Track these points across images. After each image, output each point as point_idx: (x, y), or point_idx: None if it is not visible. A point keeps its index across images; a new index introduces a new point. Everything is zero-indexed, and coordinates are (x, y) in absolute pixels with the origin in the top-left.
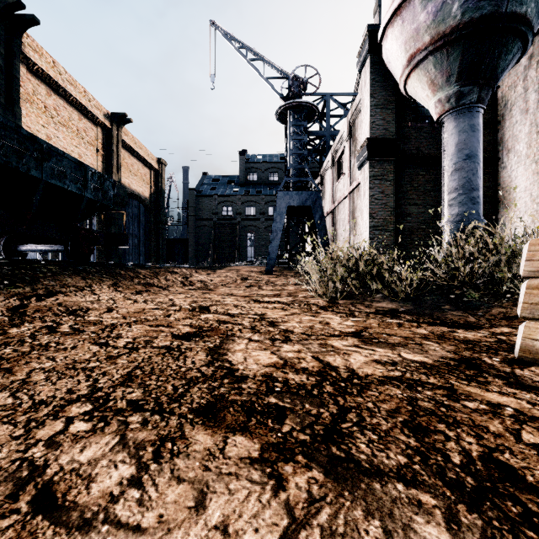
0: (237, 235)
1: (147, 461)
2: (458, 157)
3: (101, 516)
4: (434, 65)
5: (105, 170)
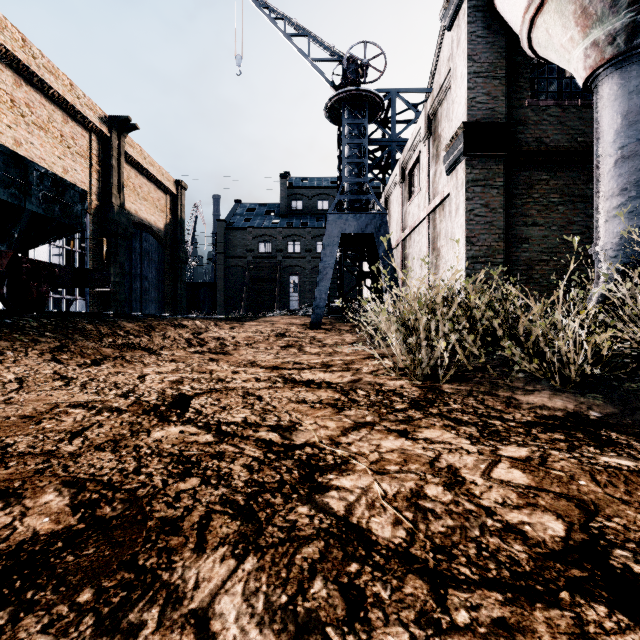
0: (278, 277)
1: None
2: (628, 137)
3: None
4: None
5: (102, 191)
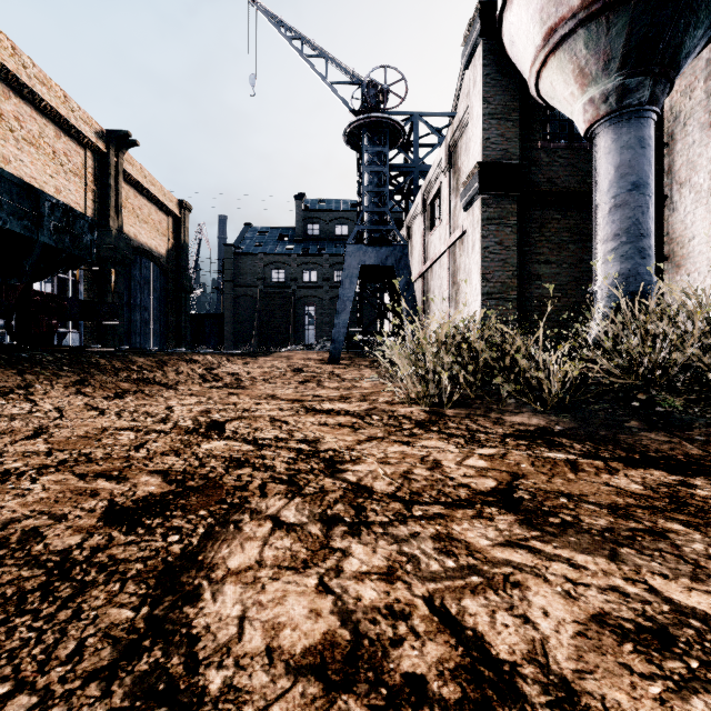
0: (292, 309)
1: None
2: (620, 187)
3: None
4: (585, 43)
5: (98, 213)
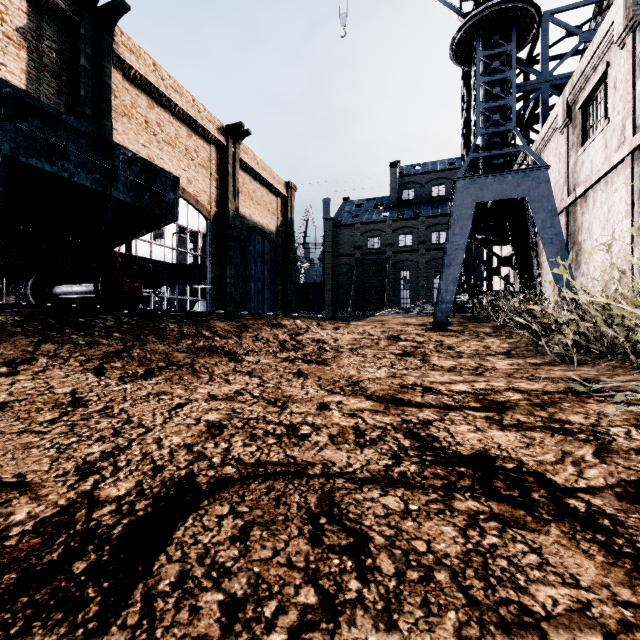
0: (387, 274)
1: None
2: None
3: None
4: None
5: (220, 198)
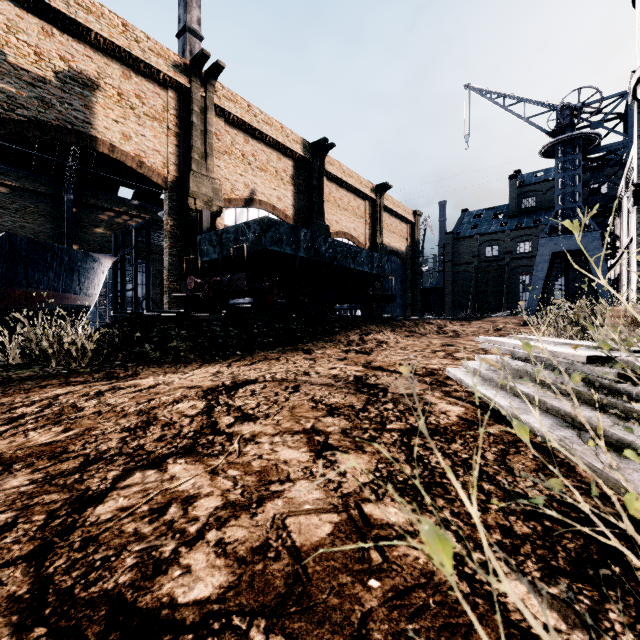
0: (505, 279)
1: (428, 359)
2: None
3: (422, 360)
4: None
5: (371, 236)
